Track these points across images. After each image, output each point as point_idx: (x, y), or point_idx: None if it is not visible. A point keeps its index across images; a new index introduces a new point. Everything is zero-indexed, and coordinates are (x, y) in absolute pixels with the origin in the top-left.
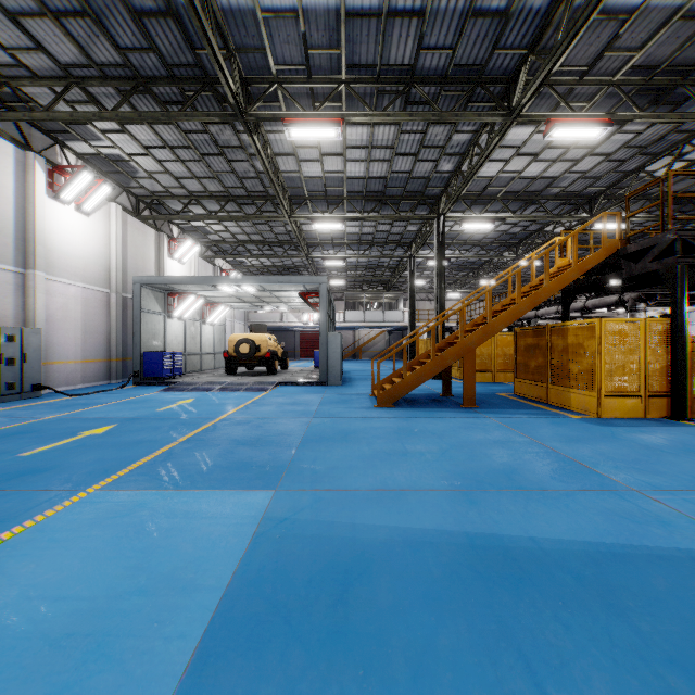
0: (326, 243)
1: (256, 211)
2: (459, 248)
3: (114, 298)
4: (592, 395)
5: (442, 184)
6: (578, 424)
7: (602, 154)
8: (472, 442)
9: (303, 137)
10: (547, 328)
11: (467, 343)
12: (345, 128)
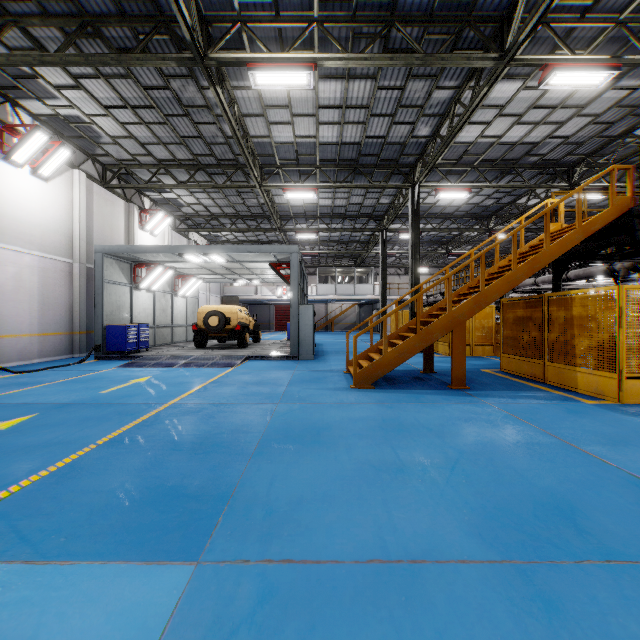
0: (298, 217)
1: (226, 180)
2: (430, 221)
3: (77, 268)
4: (608, 376)
5: (418, 150)
6: (601, 413)
7: (589, 115)
8: (485, 445)
9: (270, 85)
10: (544, 298)
11: (456, 315)
12: (318, 83)
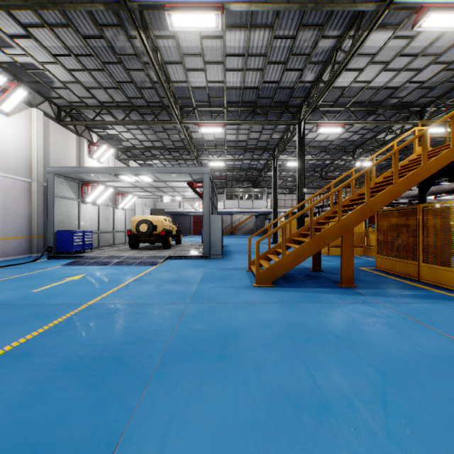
0: (211, 149)
1: (154, 118)
2: (310, 153)
3: (35, 186)
4: None
5: (303, 94)
6: None
7: (443, 63)
8: (405, 362)
9: (185, 27)
10: (418, 208)
11: (345, 223)
12: (225, 32)
